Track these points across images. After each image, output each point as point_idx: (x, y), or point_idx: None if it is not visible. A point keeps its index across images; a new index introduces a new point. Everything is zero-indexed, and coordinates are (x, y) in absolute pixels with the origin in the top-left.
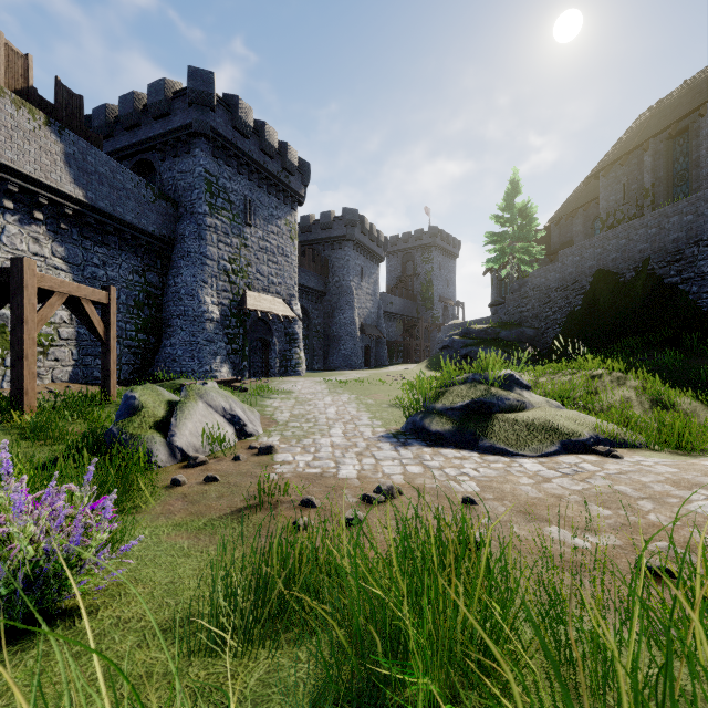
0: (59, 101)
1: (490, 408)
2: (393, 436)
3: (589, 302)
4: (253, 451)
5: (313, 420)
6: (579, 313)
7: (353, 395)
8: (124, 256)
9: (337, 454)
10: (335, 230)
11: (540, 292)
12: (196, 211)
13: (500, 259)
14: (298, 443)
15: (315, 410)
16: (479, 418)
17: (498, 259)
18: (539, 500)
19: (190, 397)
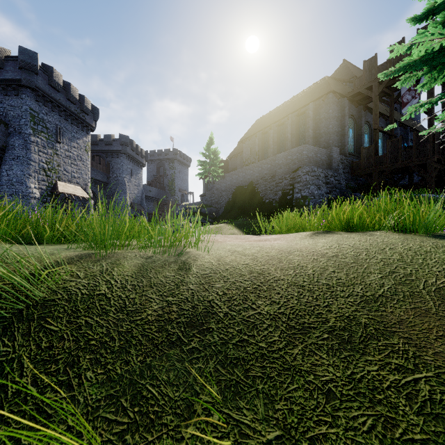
0: None
1: None
2: None
3: (233, 197)
4: None
5: None
6: (230, 202)
7: None
8: None
9: None
10: (114, 146)
11: (218, 191)
12: (23, 132)
13: (204, 174)
14: None
15: None
16: None
17: (202, 174)
18: None
19: None
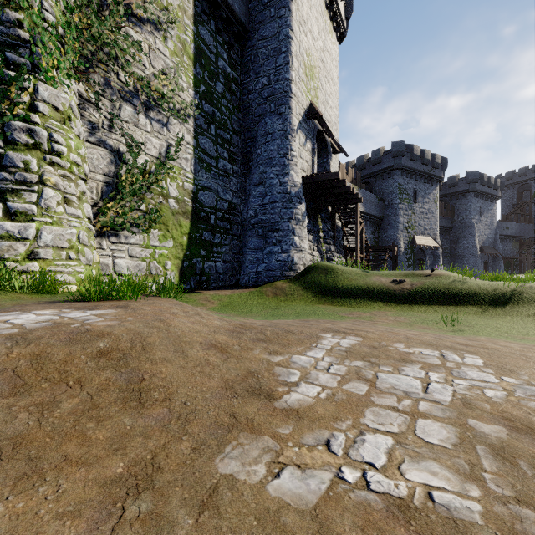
0: (357, 178)
1: None
2: None
3: None
4: None
5: None
6: None
7: None
8: (369, 228)
9: None
10: (460, 187)
11: None
12: (394, 203)
13: None
14: None
15: None
16: None
17: None
18: None
19: None
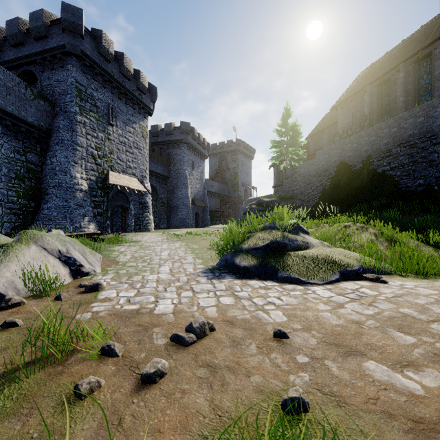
0: None
1: (284, 247)
2: (210, 271)
3: (334, 183)
4: (81, 289)
5: (148, 261)
6: (328, 190)
7: (184, 243)
8: (6, 138)
9: (160, 288)
10: (175, 136)
11: (304, 177)
12: (68, 110)
13: (280, 157)
14: (128, 279)
15: (152, 253)
16: (277, 255)
17: (279, 157)
18: (343, 328)
19: (23, 241)
